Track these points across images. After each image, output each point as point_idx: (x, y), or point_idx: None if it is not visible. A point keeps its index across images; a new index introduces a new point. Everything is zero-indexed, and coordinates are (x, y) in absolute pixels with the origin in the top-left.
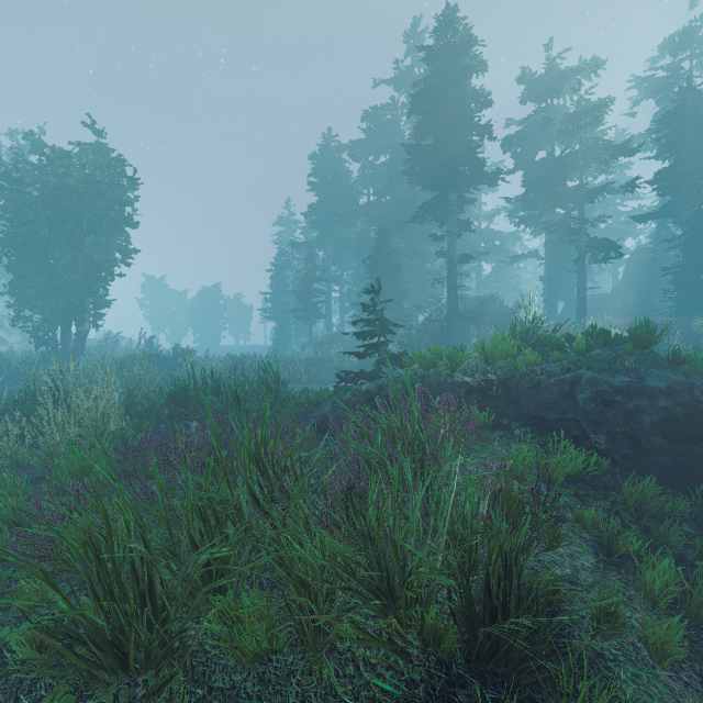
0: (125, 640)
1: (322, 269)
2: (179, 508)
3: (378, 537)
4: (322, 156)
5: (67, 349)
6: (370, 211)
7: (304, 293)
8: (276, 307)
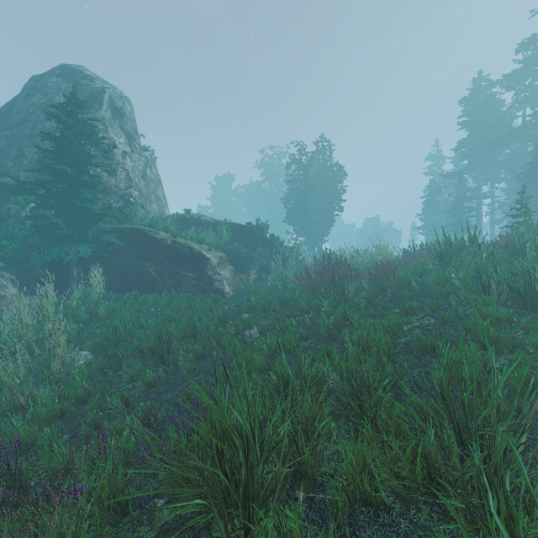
0: (449, 263)
1: (473, 190)
2: (454, 247)
3: (514, 241)
4: (472, 97)
5: (314, 255)
6: (526, 131)
7: (455, 211)
8: (427, 225)
